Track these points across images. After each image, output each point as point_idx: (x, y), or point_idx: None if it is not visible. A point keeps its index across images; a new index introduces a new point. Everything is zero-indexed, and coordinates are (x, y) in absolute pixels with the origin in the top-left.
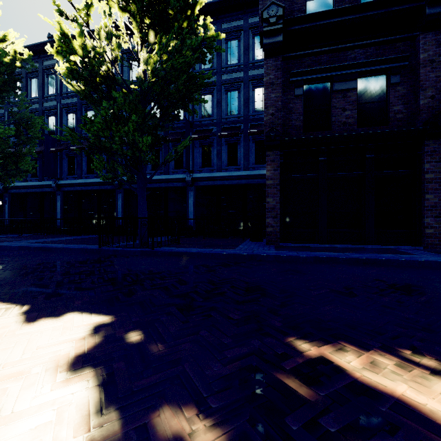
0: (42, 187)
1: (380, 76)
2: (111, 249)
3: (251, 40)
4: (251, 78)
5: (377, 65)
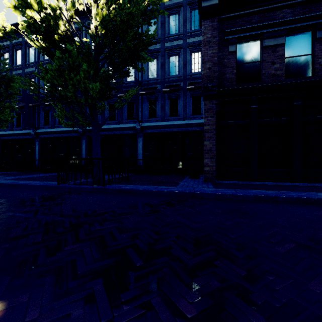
0: (24, 135)
1: (306, 32)
2: (67, 186)
3: (188, 14)
4: (189, 45)
5: (304, 22)
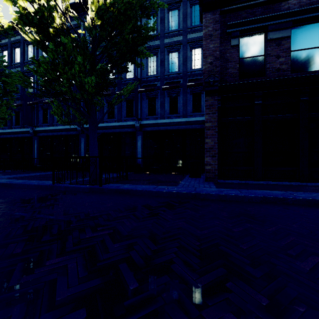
0: (23, 133)
1: (313, 24)
2: (62, 186)
3: (189, 10)
4: (189, 41)
5: (311, 13)
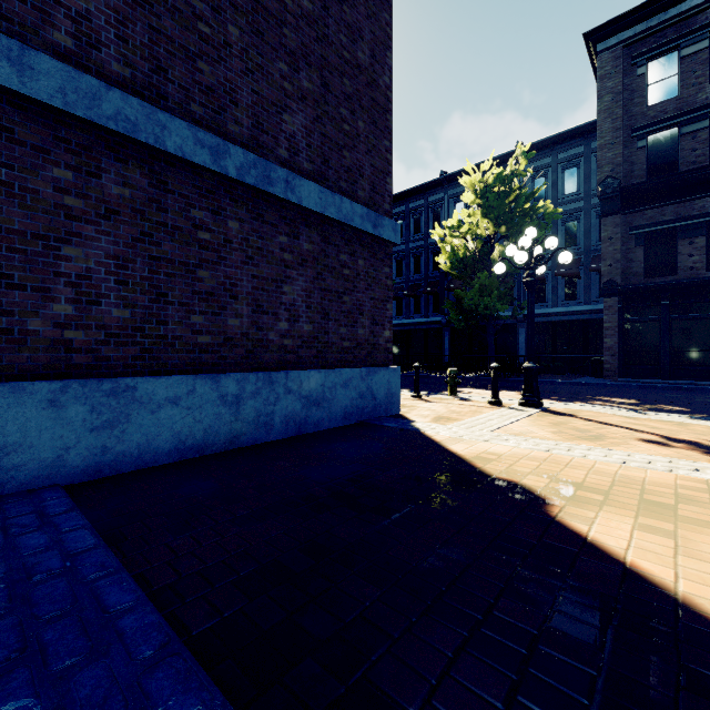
0: None
1: None
2: (473, 378)
3: (593, 165)
4: (593, 207)
5: None
